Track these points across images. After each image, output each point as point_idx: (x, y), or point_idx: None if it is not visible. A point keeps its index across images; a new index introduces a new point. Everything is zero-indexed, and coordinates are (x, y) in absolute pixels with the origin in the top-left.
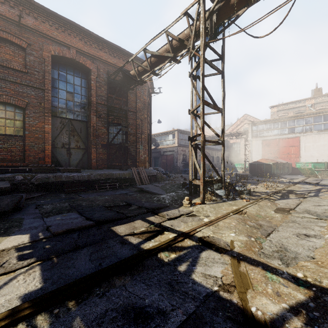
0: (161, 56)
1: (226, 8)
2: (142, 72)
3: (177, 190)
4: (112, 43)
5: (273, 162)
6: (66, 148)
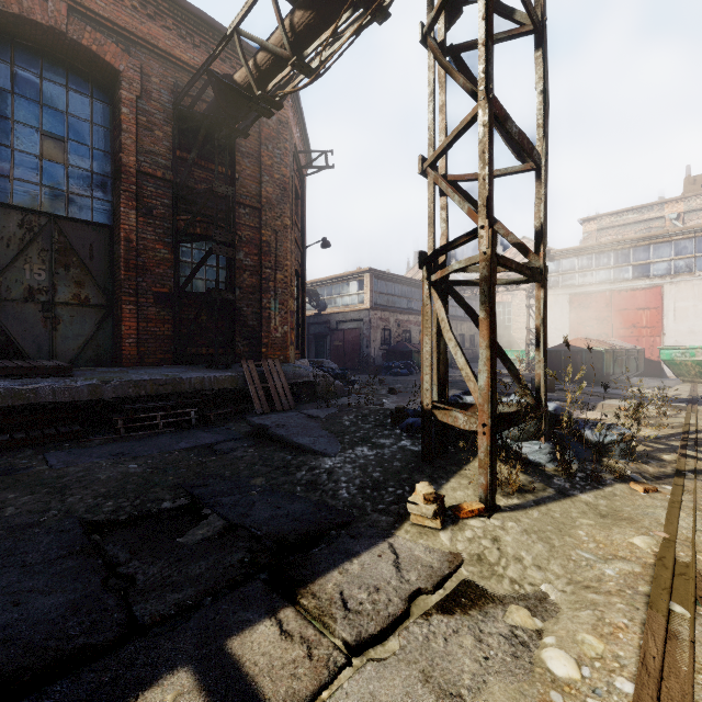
0: (324, 0)
1: None
2: (269, 69)
3: (378, 437)
4: (187, 2)
5: (605, 346)
6: (40, 302)
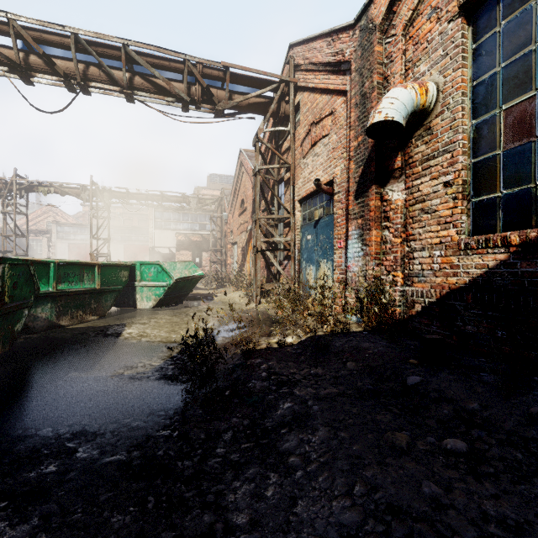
0: None
1: (31, 190)
2: None
3: None
4: None
5: None
6: None
